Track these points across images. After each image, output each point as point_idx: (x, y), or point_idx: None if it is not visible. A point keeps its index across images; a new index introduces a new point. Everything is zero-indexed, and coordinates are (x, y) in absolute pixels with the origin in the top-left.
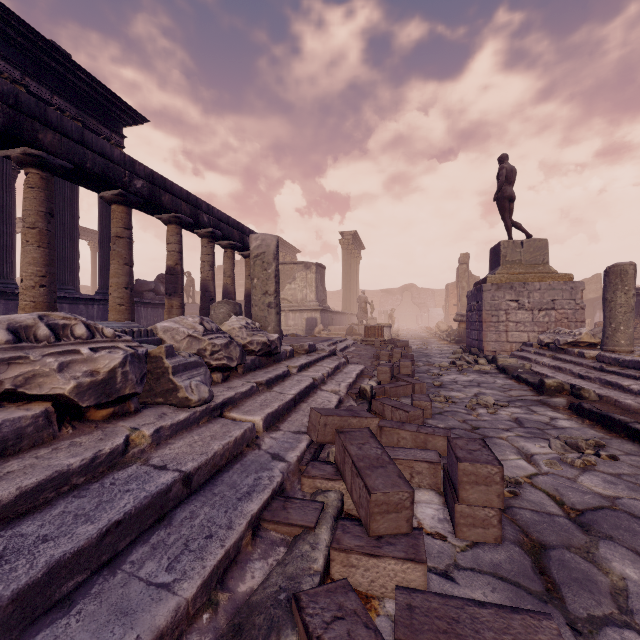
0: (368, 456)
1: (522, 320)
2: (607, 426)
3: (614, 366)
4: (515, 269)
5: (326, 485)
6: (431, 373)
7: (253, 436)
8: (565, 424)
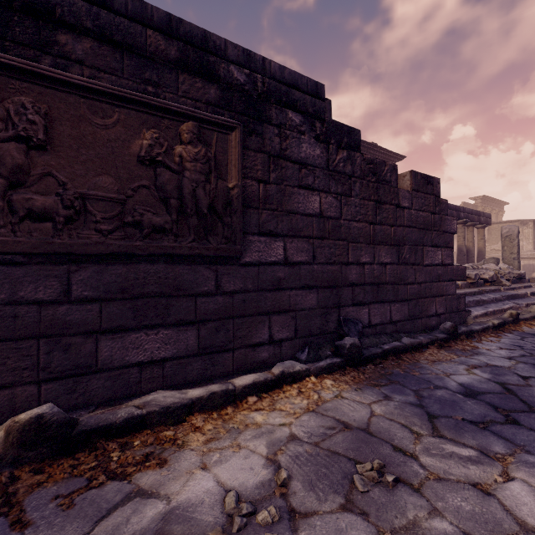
0: None
1: None
2: None
3: None
4: None
5: None
6: None
7: (527, 295)
8: None
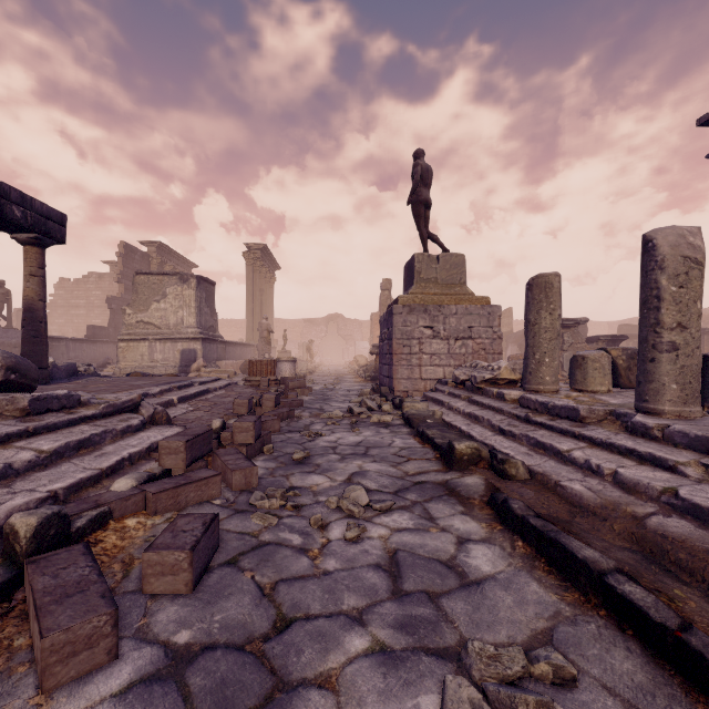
0: None
1: (437, 351)
2: (559, 566)
3: (542, 414)
4: (430, 289)
5: None
6: (307, 432)
7: None
8: (483, 562)
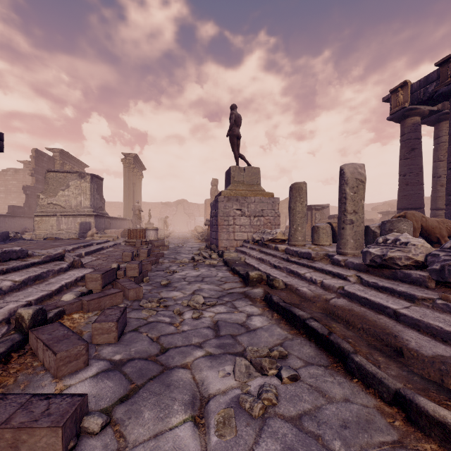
0: None
1: (244, 224)
2: (290, 321)
3: (295, 257)
4: (240, 187)
5: None
6: (168, 270)
7: None
8: (258, 323)
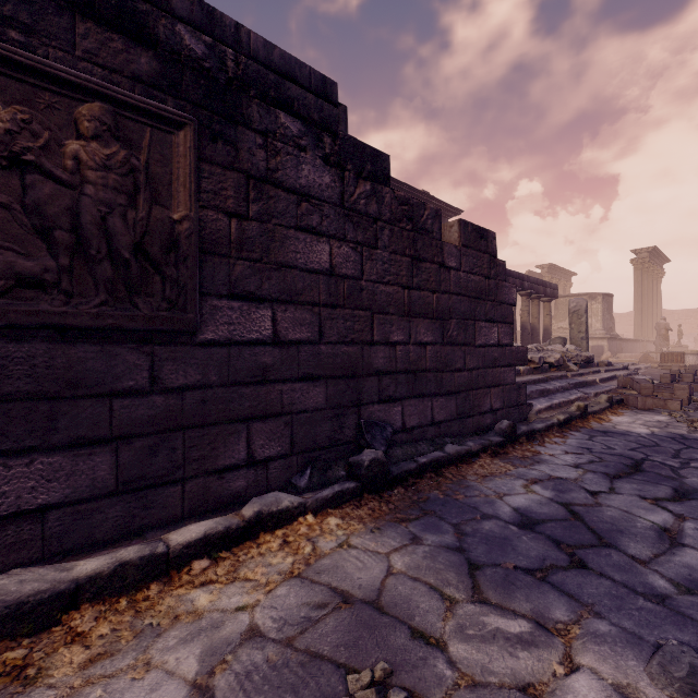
0: (641, 381)
1: None
2: None
3: None
4: None
5: (626, 391)
6: None
7: (596, 382)
8: None
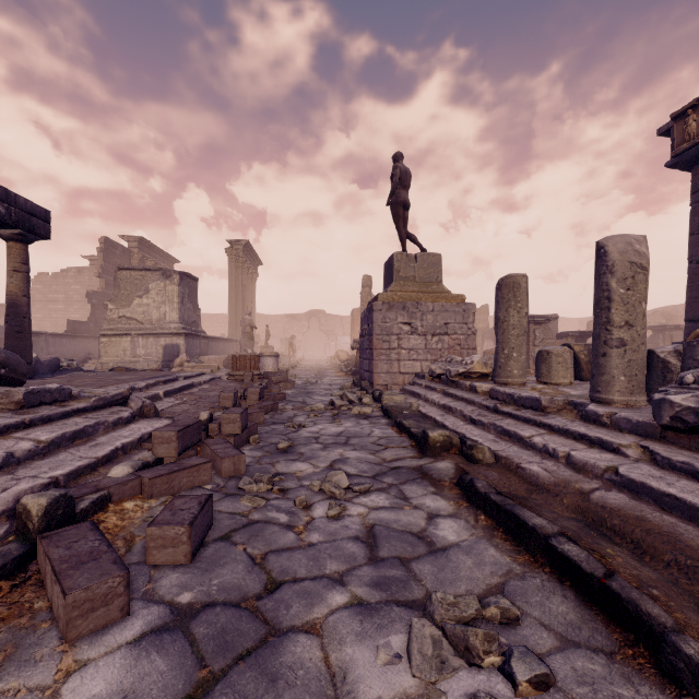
0: None
1: (415, 347)
2: (514, 534)
3: (509, 405)
4: (409, 287)
5: None
6: (291, 423)
7: None
8: (449, 533)
